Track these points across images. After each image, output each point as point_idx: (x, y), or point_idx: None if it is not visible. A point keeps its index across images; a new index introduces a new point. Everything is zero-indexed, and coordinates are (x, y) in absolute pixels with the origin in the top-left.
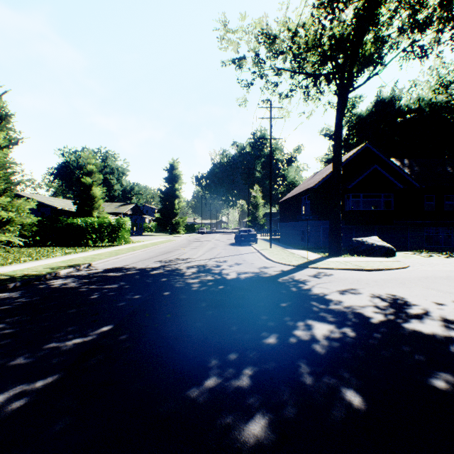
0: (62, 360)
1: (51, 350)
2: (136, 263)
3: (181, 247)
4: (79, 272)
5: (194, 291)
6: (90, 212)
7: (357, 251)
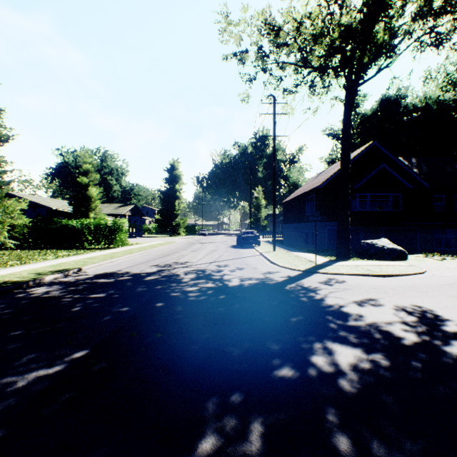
0: (10, 406)
1: (1, 389)
2: (131, 267)
3: (181, 250)
4: (66, 277)
5: (191, 301)
6: (86, 213)
7: (366, 254)
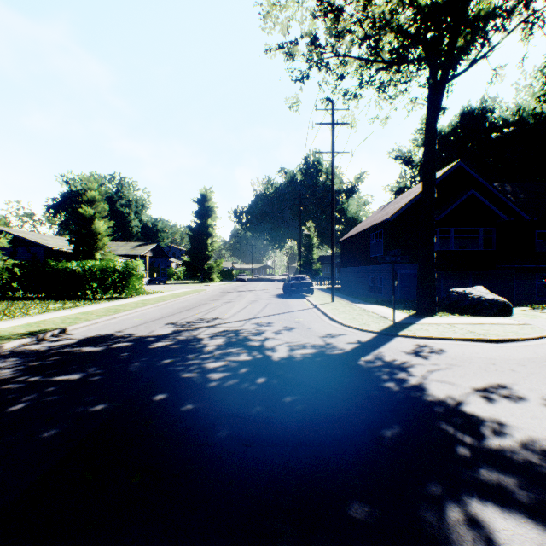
0: None
1: None
2: (137, 327)
3: (211, 301)
4: (38, 344)
5: (212, 390)
6: (91, 253)
7: (457, 307)
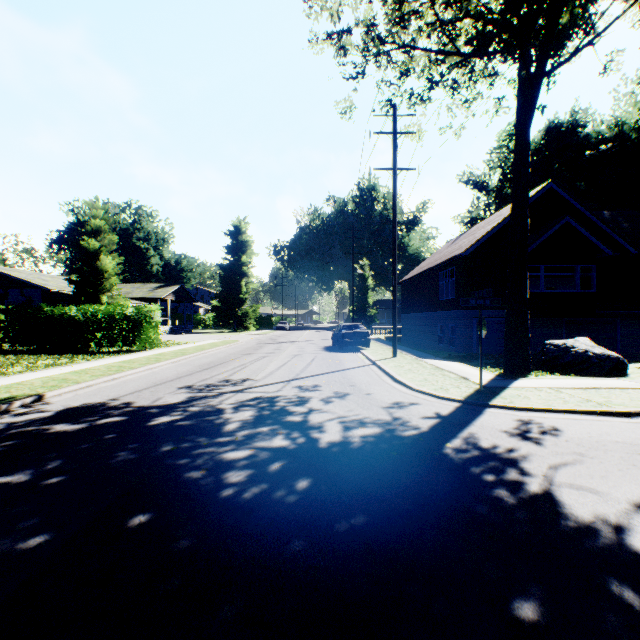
0: None
1: None
2: (139, 392)
3: (243, 355)
4: None
5: (225, 506)
6: (96, 296)
7: (556, 364)
